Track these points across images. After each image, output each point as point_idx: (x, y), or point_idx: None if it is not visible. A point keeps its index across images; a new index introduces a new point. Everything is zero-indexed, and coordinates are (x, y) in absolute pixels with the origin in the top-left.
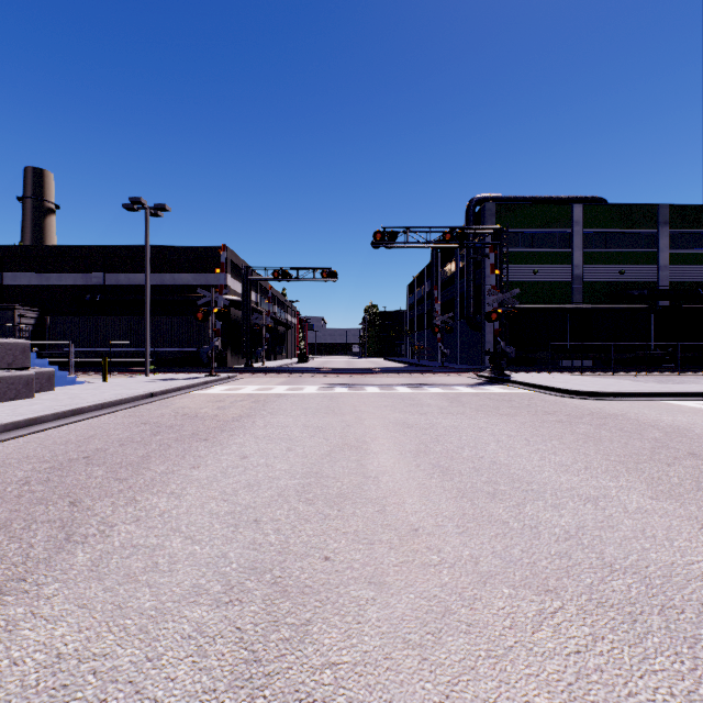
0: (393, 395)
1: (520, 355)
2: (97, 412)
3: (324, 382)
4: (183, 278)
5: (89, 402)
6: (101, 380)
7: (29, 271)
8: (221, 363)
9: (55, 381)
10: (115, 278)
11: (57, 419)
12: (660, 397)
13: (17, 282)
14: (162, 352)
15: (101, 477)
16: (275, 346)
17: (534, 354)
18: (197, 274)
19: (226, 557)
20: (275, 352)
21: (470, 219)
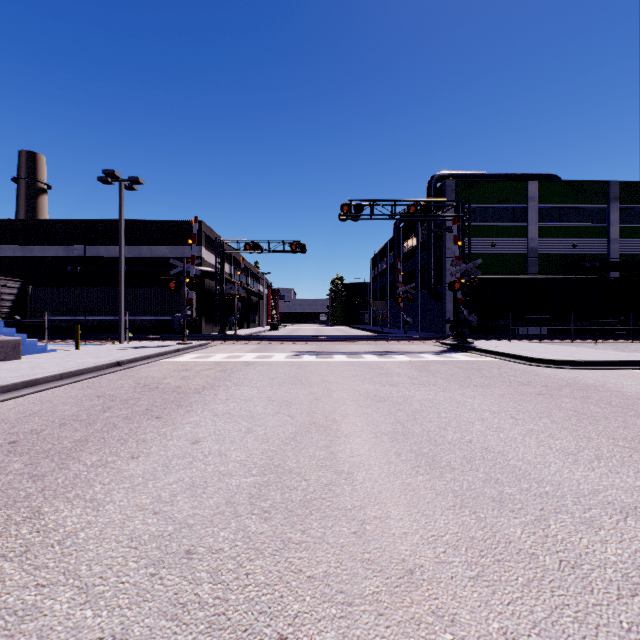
0: (361, 364)
1: (479, 323)
2: (53, 383)
3: (293, 350)
4: (160, 250)
5: (47, 372)
6: (74, 348)
7: (13, 244)
8: (196, 330)
9: (24, 350)
10: (96, 250)
11: (6, 391)
12: (630, 365)
13: (2, 254)
14: (138, 320)
15: (15, 472)
16: (248, 315)
17: (493, 322)
18: (173, 246)
19: (126, 637)
20: (248, 320)
21: (431, 194)
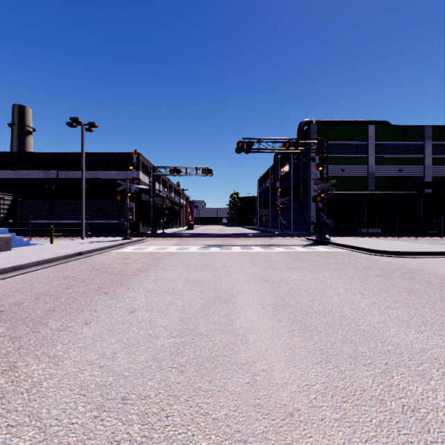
0: (251, 254)
1: (334, 225)
2: (33, 268)
3: (203, 244)
4: (111, 174)
5: (28, 260)
6: (50, 242)
7: (8, 169)
8: (135, 230)
9: (14, 243)
10: (65, 174)
11: None
12: (441, 255)
13: None
14: (95, 222)
15: None
16: (172, 219)
17: (343, 224)
18: (119, 171)
19: None
20: (172, 222)
21: (300, 135)
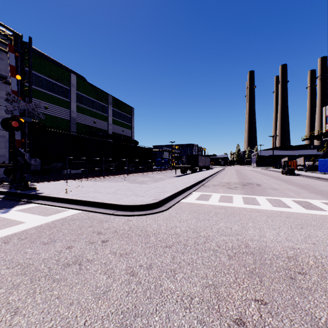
0: None
1: None
2: None
3: None
4: None
5: None
6: None
7: None
8: None
9: None
10: None
11: None
12: (174, 197)
13: None
14: None
15: None
16: None
17: (49, 165)
18: None
19: None
20: None
21: None
